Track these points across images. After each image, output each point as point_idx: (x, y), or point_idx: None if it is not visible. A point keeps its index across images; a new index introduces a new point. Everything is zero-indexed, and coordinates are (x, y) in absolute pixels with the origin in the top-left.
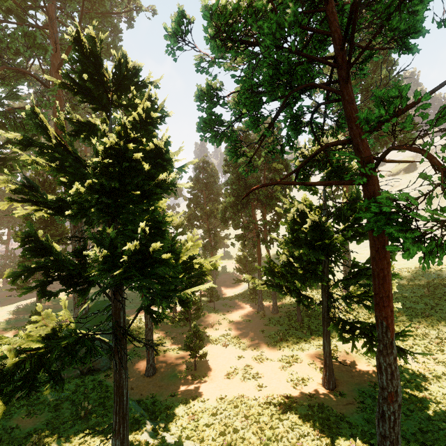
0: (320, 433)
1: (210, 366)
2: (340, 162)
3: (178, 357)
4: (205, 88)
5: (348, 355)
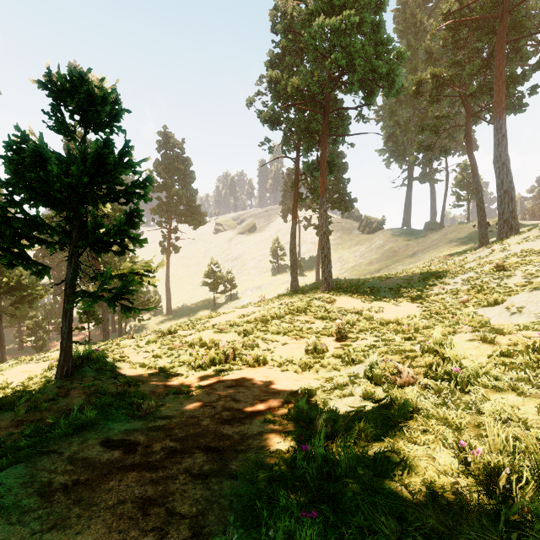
0: None
1: None
2: None
3: None
4: None
5: None
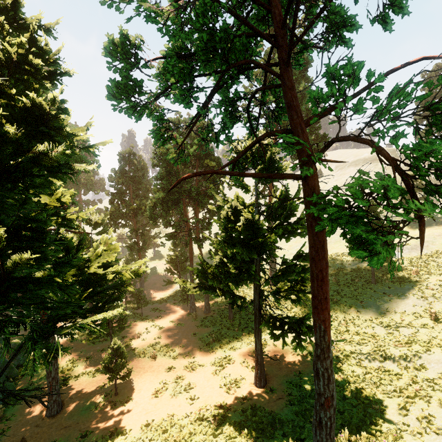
0: (254, 441)
1: (135, 385)
2: (271, 160)
3: (94, 382)
4: (118, 39)
5: (276, 348)
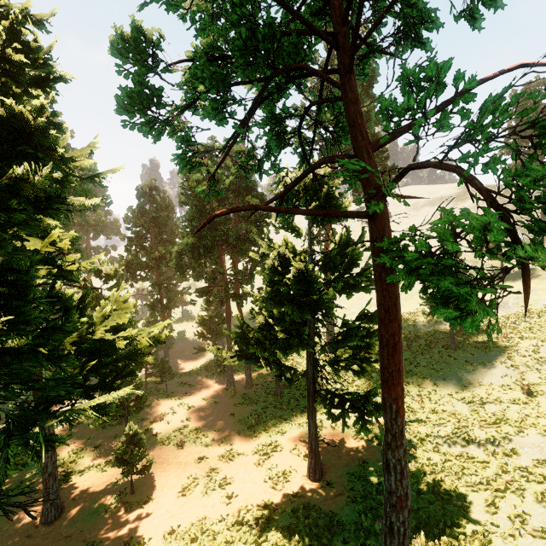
0: None
1: (157, 481)
2: (329, 196)
3: (104, 478)
4: (130, 33)
5: (334, 430)
